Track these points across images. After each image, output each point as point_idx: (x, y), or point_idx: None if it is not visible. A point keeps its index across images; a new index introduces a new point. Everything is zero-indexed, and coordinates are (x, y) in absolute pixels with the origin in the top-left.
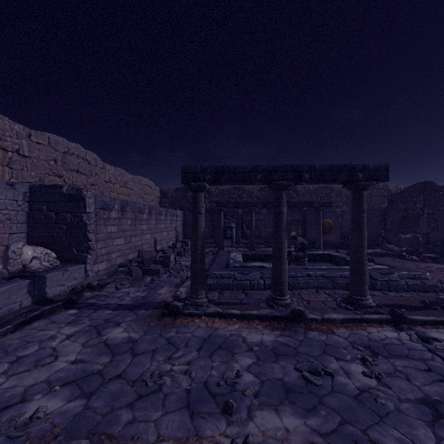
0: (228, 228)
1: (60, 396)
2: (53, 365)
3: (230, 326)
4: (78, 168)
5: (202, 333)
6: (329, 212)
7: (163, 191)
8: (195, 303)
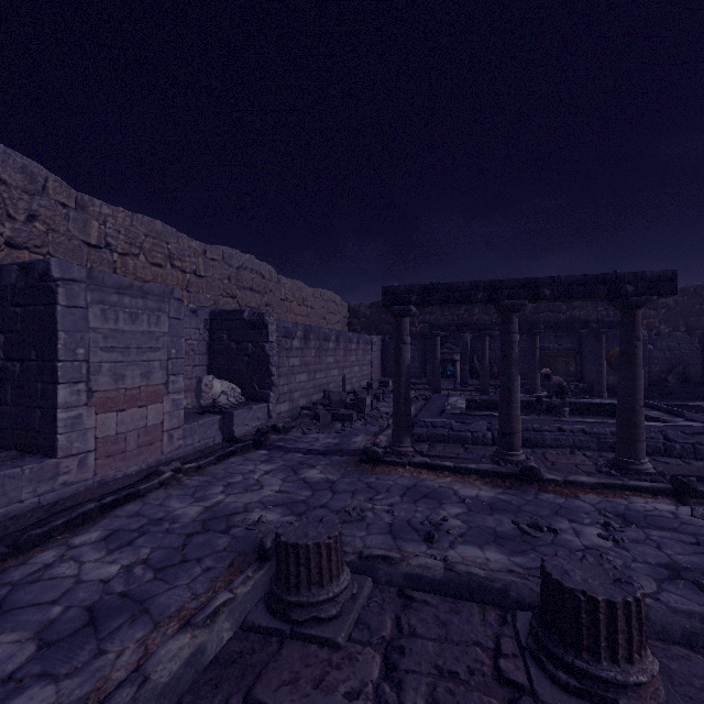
0: (449, 362)
1: (275, 512)
2: (261, 491)
3: (440, 479)
4: (251, 286)
5: (406, 482)
6: None
7: (352, 307)
8: (398, 452)
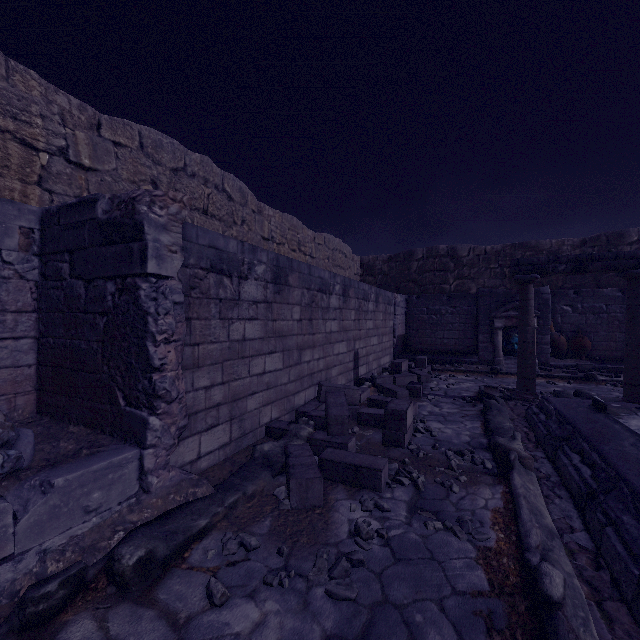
0: (515, 330)
1: None
2: None
3: None
4: (205, 206)
5: None
6: None
7: (366, 262)
8: None
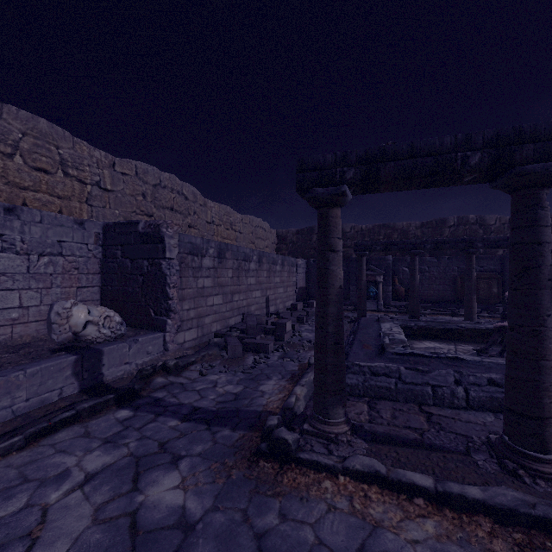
0: (371, 283)
1: None
2: None
3: (412, 523)
4: (172, 205)
5: (342, 535)
6: None
7: (280, 234)
8: (323, 433)
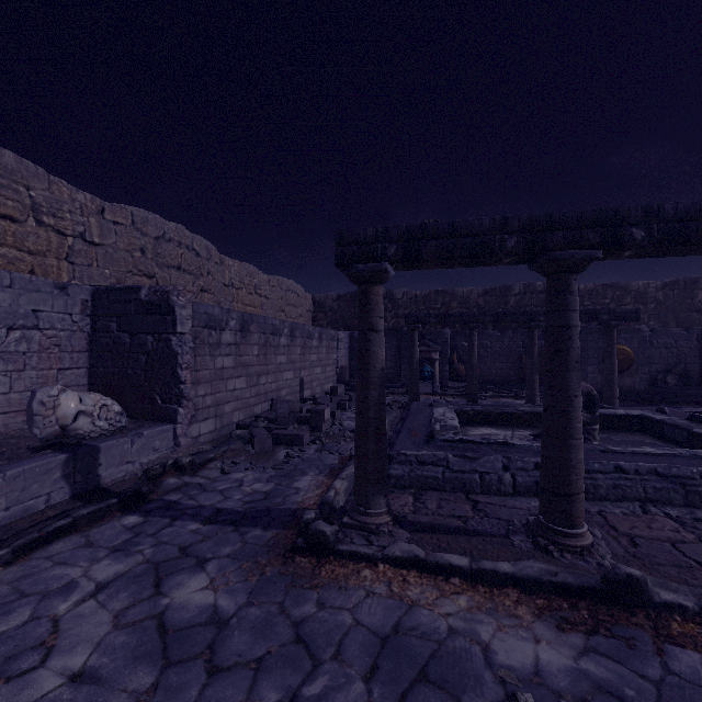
0: (426, 361)
1: None
2: (29, 680)
3: (446, 600)
4: (179, 264)
5: (379, 615)
6: (625, 332)
7: (317, 300)
8: (363, 525)
